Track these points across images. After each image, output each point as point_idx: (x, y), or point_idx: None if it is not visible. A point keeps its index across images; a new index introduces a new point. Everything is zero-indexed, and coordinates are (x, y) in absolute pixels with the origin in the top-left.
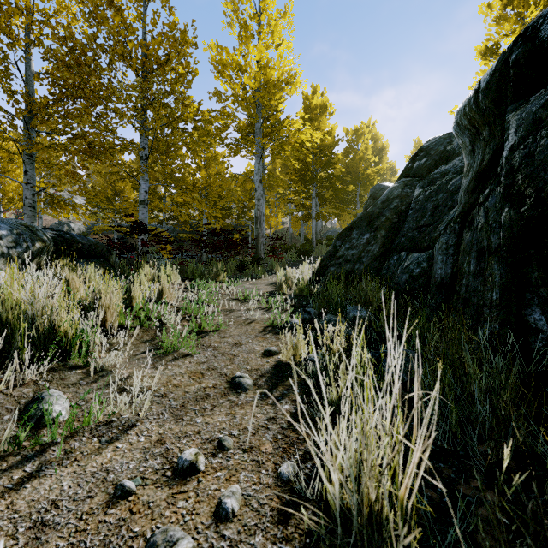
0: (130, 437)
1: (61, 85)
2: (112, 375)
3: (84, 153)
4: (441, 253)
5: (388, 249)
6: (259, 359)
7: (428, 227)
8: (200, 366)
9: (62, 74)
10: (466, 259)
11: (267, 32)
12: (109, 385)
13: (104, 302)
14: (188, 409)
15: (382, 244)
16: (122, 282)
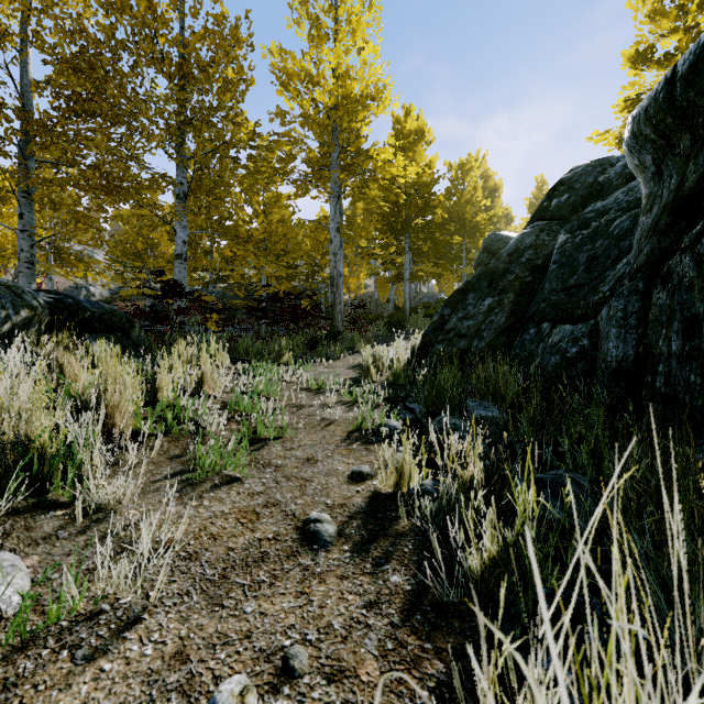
0: (128, 647)
1: (68, 96)
2: (113, 519)
3: (98, 189)
4: (615, 324)
5: (519, 319)
6: (345, 486)
7: (581, 287)
8: (254, 499)
9: (68, 79)
10: (662, 334)
11: (346, 32)
12: (105, 538)
13: (111, 398)
14: (232, 584)
15: (510, 312)
16: (148, 365)
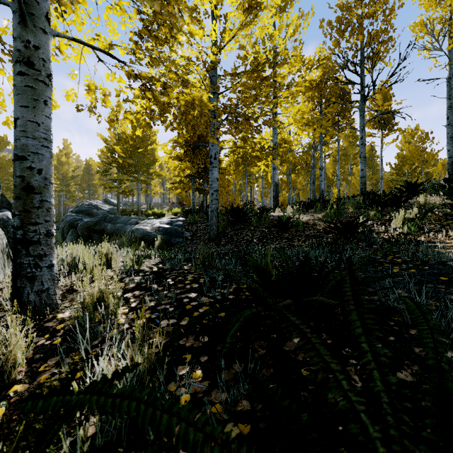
0: None
1: None
2: None
3: None
4: None
5: None
6: None
7: None
8: None
9: None
10: None
11: None
12: None
13: None
14: None
15: None
16: None
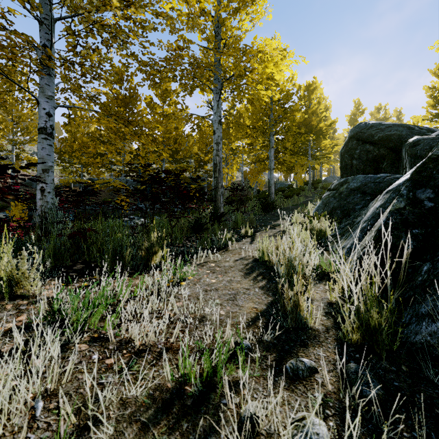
0: None
1: None
2: None
3: None
4: None
5: None
6: None
7: None
8: None
9: None
10: None
11: None
12: None
13: None
14: None
15: None
16: None
